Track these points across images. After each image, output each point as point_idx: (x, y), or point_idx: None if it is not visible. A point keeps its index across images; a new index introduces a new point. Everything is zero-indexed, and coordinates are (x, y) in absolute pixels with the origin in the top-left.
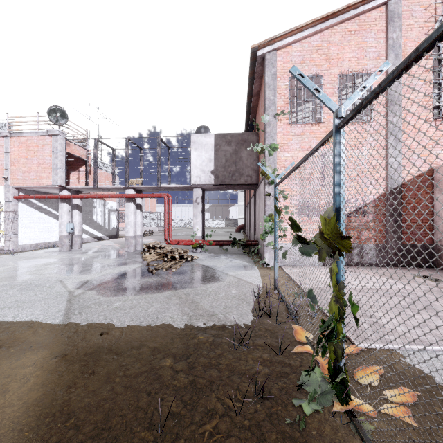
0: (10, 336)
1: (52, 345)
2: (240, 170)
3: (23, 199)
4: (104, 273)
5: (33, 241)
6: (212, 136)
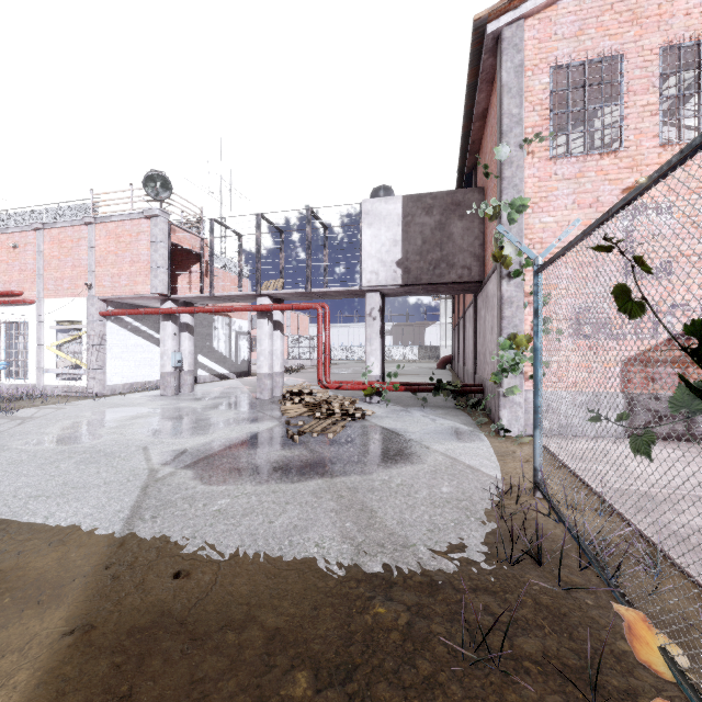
0: (20, 563)
1: (79, 594)
2: (449, 258)
3: (112, 317)
4: (215, 435)
5: (127, 380)
6: (399, 201)
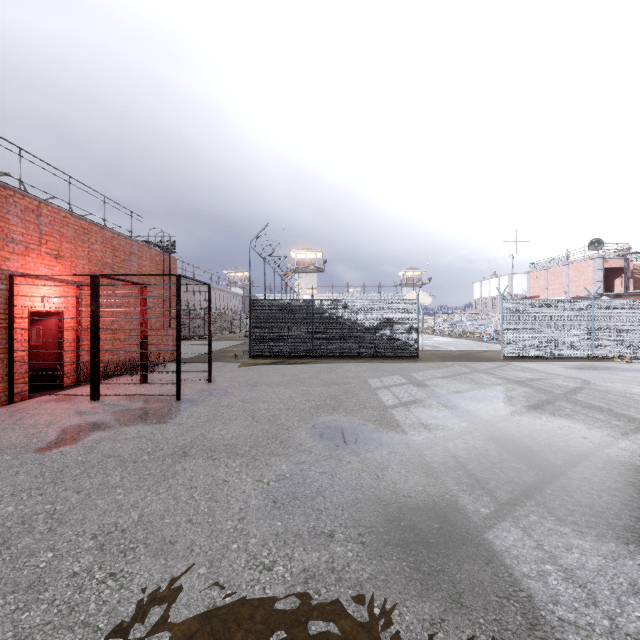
0: None
1: None
2: None
3: None
4: None
5: None
6: None
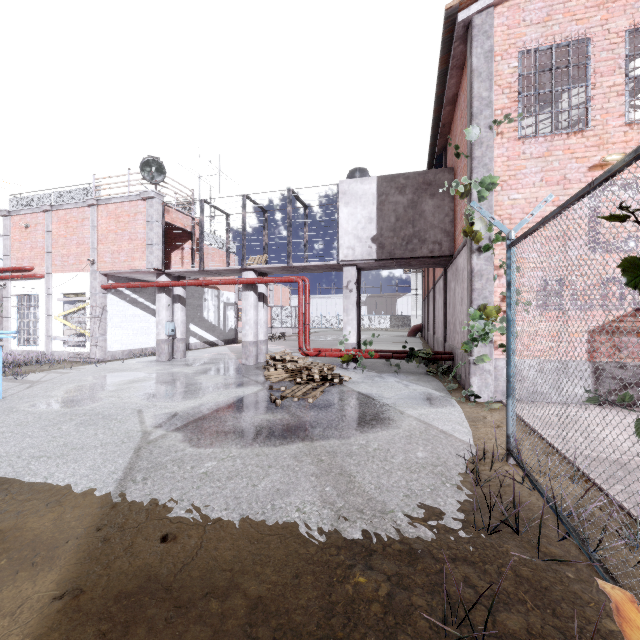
0: (18, 523)
1: (71, 556)
2: (421, 234)
3: (113, 290)
4: (204, 399)
5: (126, 347)
6: (374, 181)
